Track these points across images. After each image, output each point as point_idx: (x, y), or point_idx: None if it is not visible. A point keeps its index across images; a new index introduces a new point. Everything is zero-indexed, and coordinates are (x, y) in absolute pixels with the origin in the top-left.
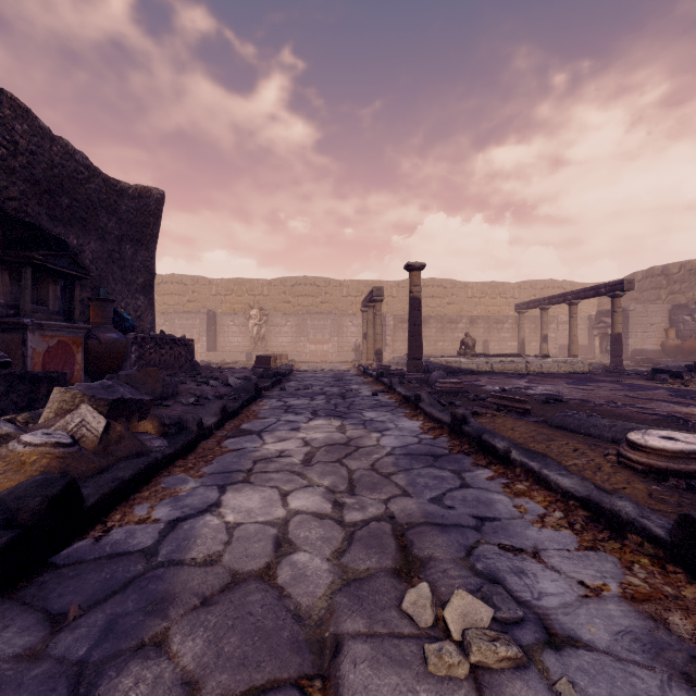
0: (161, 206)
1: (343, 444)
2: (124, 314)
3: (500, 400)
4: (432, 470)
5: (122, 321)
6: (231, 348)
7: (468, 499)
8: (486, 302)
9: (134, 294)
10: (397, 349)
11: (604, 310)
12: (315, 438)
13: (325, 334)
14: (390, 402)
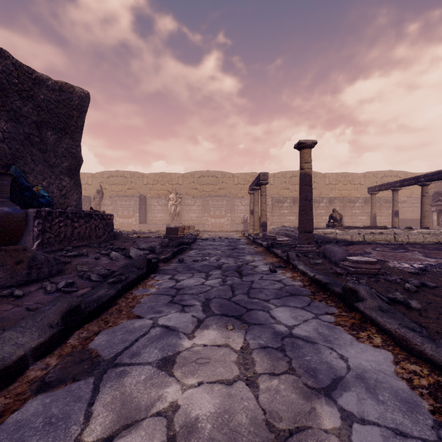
0: (85, 103)
1: None
2: (41, 191)
3: None
4: None
5: (33, 196)
6: (156, 221)
7: None
8: (339, 188)
9: (58, 175)
10: (274, 222)
11: (440, 191)
12: (195, 426)
13: (222, 211)
14: (298, 287)
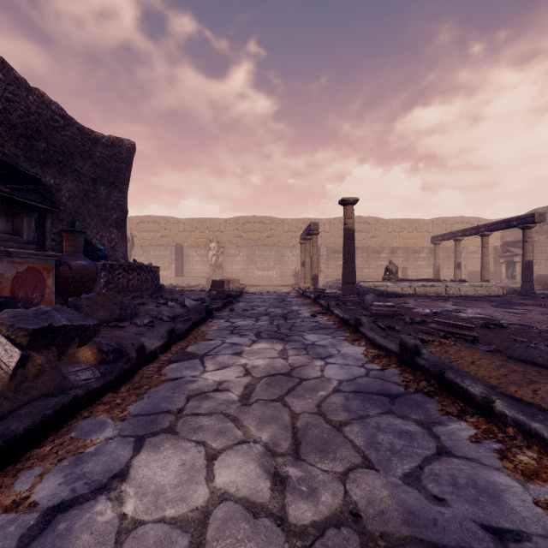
0: (132, 154)
1: (285, 374)
2: (98, 245)
3: (446, 327)
4: (392, 419)
5: (94, 250)
6: (194, 274)
7: (459, 482)
8: (404, 236)
9: (108, 228)
10: (329, 275)
11: (509, 241)
12: (257, 366)
13: (270, 262)
14: (329, 324)
